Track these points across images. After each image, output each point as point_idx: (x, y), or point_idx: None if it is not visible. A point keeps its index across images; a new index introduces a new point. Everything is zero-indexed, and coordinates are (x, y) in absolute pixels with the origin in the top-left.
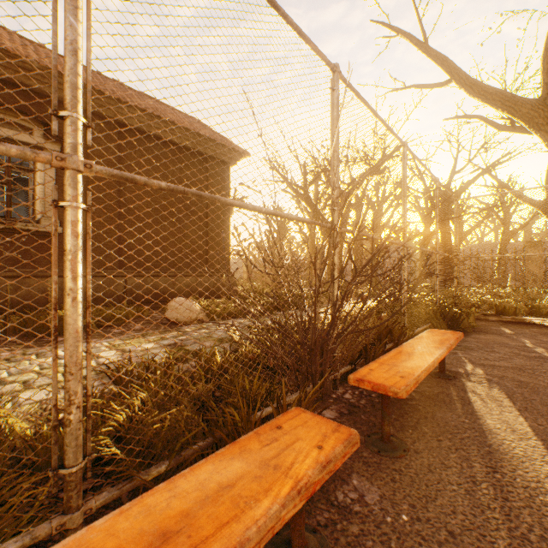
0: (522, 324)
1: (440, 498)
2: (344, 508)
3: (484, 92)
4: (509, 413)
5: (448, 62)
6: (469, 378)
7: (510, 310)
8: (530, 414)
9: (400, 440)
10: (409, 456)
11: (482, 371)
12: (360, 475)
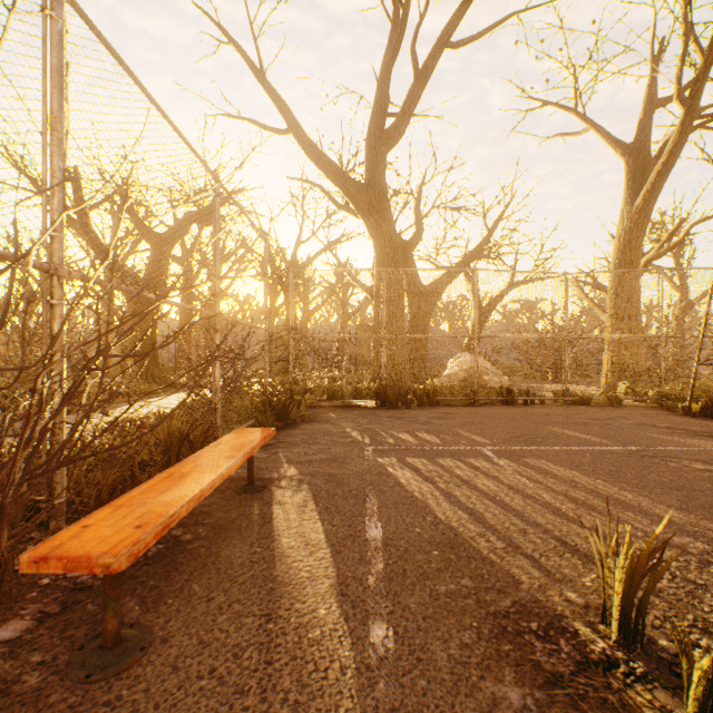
0: (349, 407)
1: None
2: None
3: (320, 159)
4: (310, 520)
5: (286, 109)
6: (281, 484)
7: (339, 394)
8: (329, 515)
9: (144, 629)
10: (149, 656)
11: (298, 470)
12: None
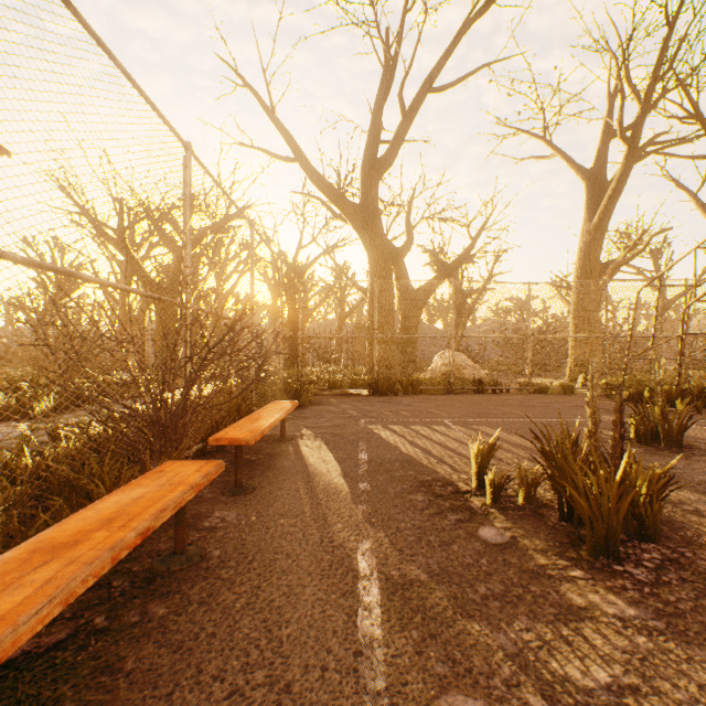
0: (347, 395)
1: (277, 503)
2: (212, 528)
3: (322, 184)
4: (325, 452)
5: (293, 142)
6: (303, 438)
7: (339, 384)
8: (336, 450)
9: (250, 484)
10: (257, 491)
11: (313, 431)
12: (222, 510)
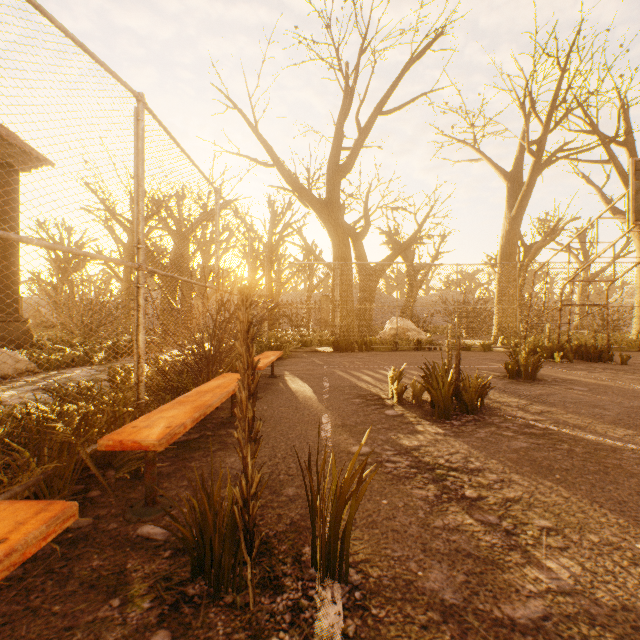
0: (315, 352)
1: (276, 402)
2: None
3: (295, 185)
4: (301, 382)
5: (273, 152)
6: (286, 376)
7: (309, 343)
8: (308, 382)
9: (259, 395)
10: (264, 398)
11: (292, 372)
12: None
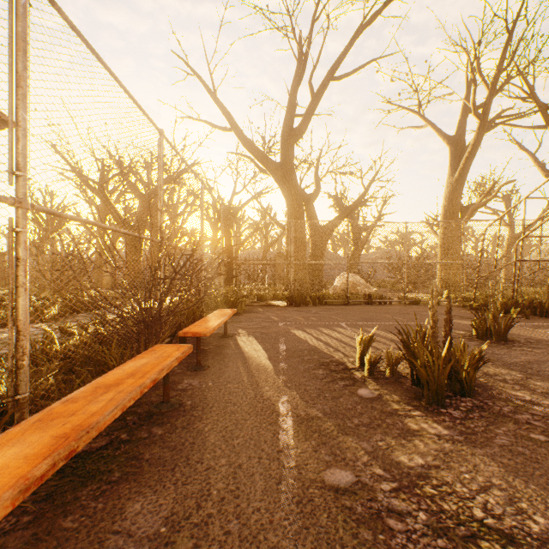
0: (270, 306)
1: (225, 375)
2: (183, 389)
3: (251, 148)
4: (255, 344)
5: (230, 116)
6: (240, 335)
7: (264, 297)
8: (263, 343)
9: (206, 364)
10: (211, 368)
11: (246, 331)
12: (188, 379)
